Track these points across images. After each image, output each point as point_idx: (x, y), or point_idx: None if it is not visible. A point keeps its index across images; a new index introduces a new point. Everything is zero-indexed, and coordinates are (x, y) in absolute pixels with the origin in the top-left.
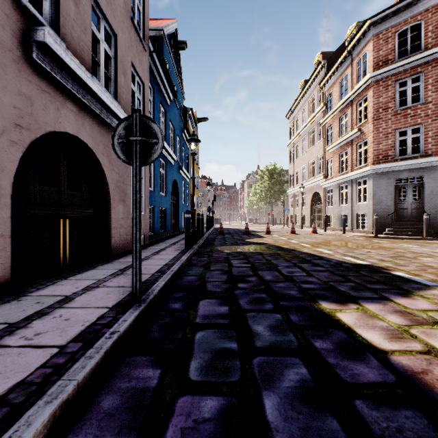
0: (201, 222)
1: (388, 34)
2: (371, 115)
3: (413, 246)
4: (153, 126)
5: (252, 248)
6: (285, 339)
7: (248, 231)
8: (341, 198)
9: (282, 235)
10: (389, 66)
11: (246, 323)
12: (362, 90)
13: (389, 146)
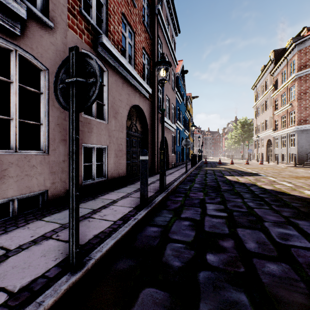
0: (195, 158)
1: (306, 50)
2: (296, 96)
3: (301, 170)
4: (189, 140)
5: (217, 168)
6: (213, 177)
7: (220, 162)
8: (282, 144)
9: (239, 164)
10: (306, 69)
11: (207, 176)
12: (292, 81)
13: (307, 114)
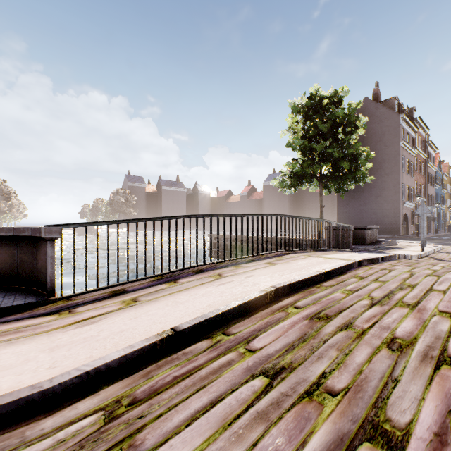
0: None
1: None
2: None
3: None
4: (446, 219)
5: None
6: None
7: None
8: None
9: None
10: None
11: None
12: None
13: None
